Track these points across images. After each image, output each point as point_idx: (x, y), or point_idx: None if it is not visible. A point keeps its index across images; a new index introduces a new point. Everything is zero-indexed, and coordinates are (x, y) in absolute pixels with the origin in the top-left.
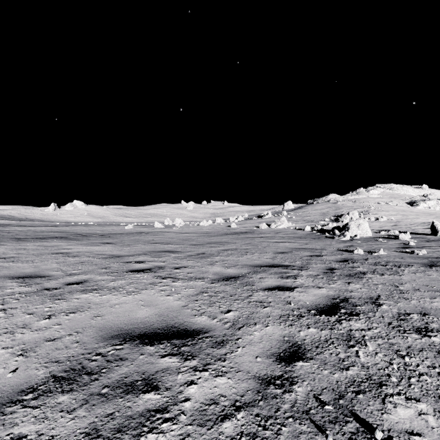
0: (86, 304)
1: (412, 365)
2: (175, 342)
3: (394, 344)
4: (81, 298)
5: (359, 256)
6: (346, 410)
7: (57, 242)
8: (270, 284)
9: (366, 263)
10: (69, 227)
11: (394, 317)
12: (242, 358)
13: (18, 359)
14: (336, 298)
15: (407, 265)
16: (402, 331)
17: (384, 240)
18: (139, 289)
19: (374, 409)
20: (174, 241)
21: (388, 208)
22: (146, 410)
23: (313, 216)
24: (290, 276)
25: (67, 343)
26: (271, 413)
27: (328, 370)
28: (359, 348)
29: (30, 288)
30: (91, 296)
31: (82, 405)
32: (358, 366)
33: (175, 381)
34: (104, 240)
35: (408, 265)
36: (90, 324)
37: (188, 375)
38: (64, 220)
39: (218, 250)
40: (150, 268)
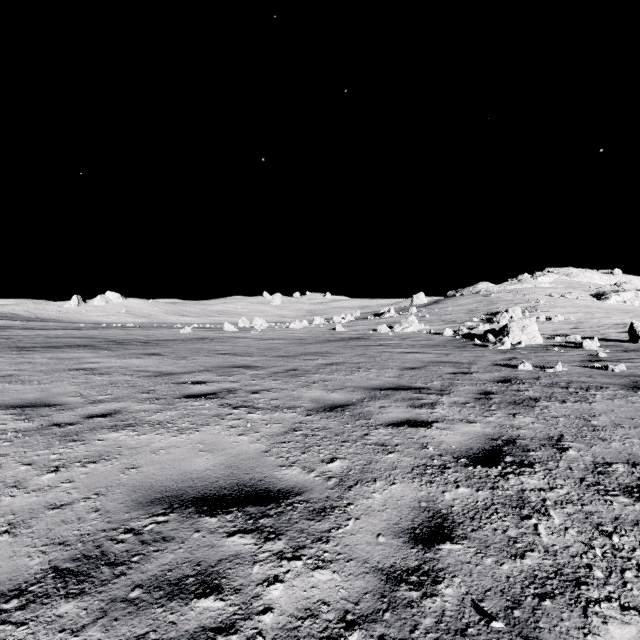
0: (116, 448)
1: (624, 549)
2: (250, 510)
3: (593, 514)
4: (108, 439)
5: (526, 374)
6: (525, 628)
7: (78, 352)
8: (396, 417)
9: (537, 384)
10: (98, 330)
11: (588, 469)
12: (355, 537)
13: (2, 539)
14: (497, 438)
15: (599, 387)
16: (603, 491)
17: (561, 350)
18: (197, 424)
19: (571, 626)
20: (252, 351)
21: (564, 303)
22: (201, 628)
23: (456, 314)
24: (425, 404)
25: (80, 512)
26: (404, 634)
27: (492, 557)
28: (538, 521)
29: (31, 423)
30: (124, 436)
31: (96, 621)
32: (539, 551)
33: (249, 576)
34: (149, 350)
35: (601, 387)
36: (119, 481)
37: (270, 567)
38: (91, 320)
39: (318, 365)
40: (216, 392)
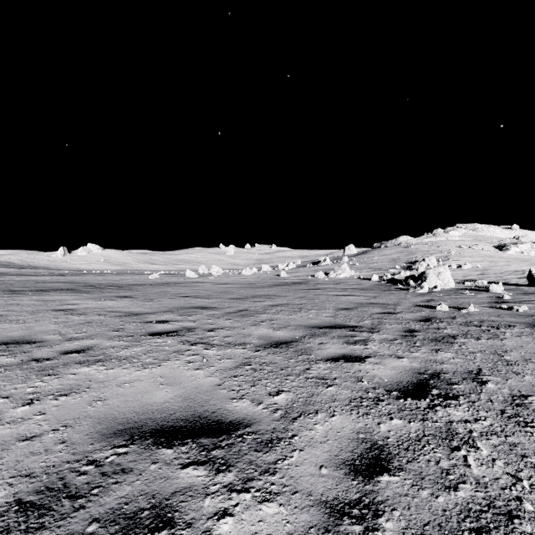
0: (86, 382)
1: None
2: (204, 441)
3: (517, 445)
4: (79, 373)
5: (443, 314)
6: None
7: (61, 295)
8: (333, 353)
9: (454, 323)
10: (79, 276)
11: (506, 401)
12: (299, 469)
13: None
14: (423, 372)
15: (507, 326)
16: (522, 423)
17: (471, 293)
18: (159, 359)
19: None
20: (209, 294)
21: (471, 253)
22: None
23: (381, 262)
24: (358, 341)
25: (48, 444)
26: None
27: (427, 489)
28: (467, 452)
29: (13, 358)
30: (94, 370)
31: None
32: (471, 483)
33: (200, 510)
34: (121, 293)
35: (509, 326)
36: (86, 413)
37: (220, 500)
38: (75, 267)
39: (265, 306)
40: (177, 330)
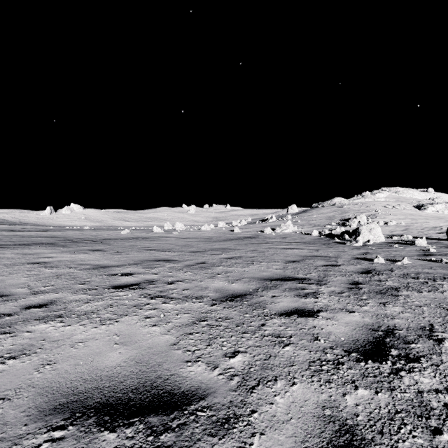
0: (39, 341)
1: None
2: (152, 420)
3: None
4: (35, 331)
5: (381, 266)
6: None
7: (40, 249)
8: (286, 307)
9: (393, 275)
10: (61, 231)
11: None
12: None
13: None
14: (377, 328)
15: (442, 278)
16: None
17: (400, 247)
18: (117, 314)
19: None
20: (172, 248)
21: (395, 212)
22: None
23: (319, 220)
24: (309, 294)
25: None
26: None
27: None
28: None
29: None
30: (51, 327)
31: None
32: None
33: None
34: (95, 247)
35: (444, 278)
36: (30, 381)
37: None
38: (60, 224)
39: (221, 258)
40: (139, 283)
